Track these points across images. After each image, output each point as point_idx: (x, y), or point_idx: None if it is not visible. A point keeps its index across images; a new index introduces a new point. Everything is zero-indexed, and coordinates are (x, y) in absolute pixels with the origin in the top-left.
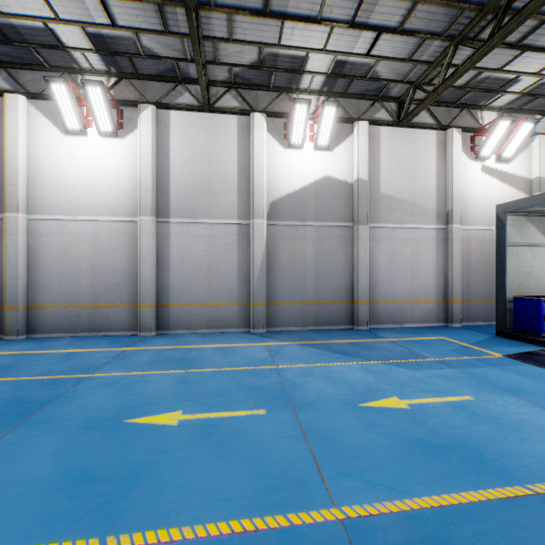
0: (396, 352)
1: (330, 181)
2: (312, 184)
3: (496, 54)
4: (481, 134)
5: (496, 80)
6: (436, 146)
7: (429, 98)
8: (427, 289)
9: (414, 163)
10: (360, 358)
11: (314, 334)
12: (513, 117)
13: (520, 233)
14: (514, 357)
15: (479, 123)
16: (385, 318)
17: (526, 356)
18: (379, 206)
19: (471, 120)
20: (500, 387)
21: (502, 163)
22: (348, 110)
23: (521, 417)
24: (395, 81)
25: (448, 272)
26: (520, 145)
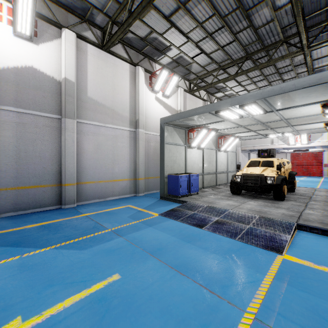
0: (81, 229)
1: (36, 73)
2: (12, 69)
3: (159, 20)
4: (155, 77)
5: (161, 43)
6: (129, 74)
7: (120, 30)
8: (123, 172)
9: (114, 81)
10: (33, 246)
11: (7, 221)
12: (169, 70)
13: (171, 137)
14: (165, 214)
15: (154, 70)
16: (92, 195)
17: (171, 212)
18: (86, 106)
19: (150, 66)
20: (147, 250)
21: (165, 98)
22: (57, 16)
23: (152, 291)
24: (96, 8)
25: (136, 160)
26: (173, 89)
